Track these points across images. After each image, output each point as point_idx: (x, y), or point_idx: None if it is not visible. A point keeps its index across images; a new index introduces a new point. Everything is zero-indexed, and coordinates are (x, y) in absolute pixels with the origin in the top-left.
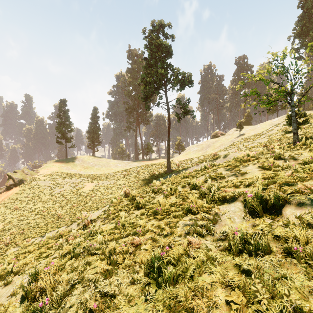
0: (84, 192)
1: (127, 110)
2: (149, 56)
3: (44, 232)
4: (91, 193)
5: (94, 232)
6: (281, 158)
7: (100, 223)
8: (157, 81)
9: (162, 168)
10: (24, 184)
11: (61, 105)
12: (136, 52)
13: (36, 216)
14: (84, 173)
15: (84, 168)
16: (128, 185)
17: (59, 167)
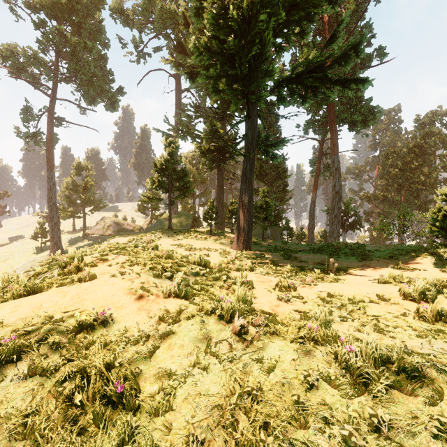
0: None
1: None
2: None
3: None
4: None
5: None
6: None
7: None
8: None
9: None
10: None
11: None
12: None
13: None
14: None
15: None
16: None
17: None
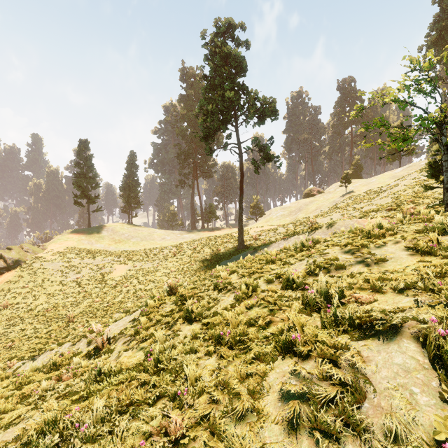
0: (112, 279)
1: (179, 156)
2: (211, 73)
3: (41, 348)
4: (123, 282)
5: (104, 371)
6: (447, 231)
7: (122, 347)
8: (224, 110)
9: (231, 243)
10: (21, 266)
11: (81, 149)
12: (193, 71)
13: (36, 319)
14: (115, 249)
15: (116, 242)
16: (179, 268)
17: (78, 241)
